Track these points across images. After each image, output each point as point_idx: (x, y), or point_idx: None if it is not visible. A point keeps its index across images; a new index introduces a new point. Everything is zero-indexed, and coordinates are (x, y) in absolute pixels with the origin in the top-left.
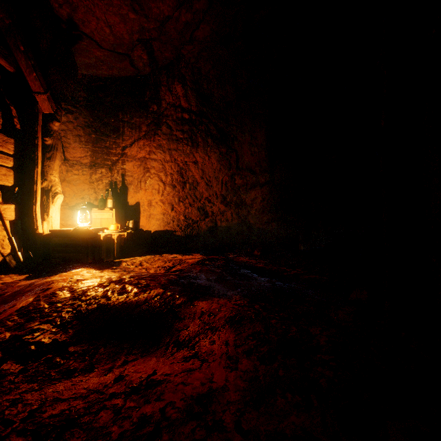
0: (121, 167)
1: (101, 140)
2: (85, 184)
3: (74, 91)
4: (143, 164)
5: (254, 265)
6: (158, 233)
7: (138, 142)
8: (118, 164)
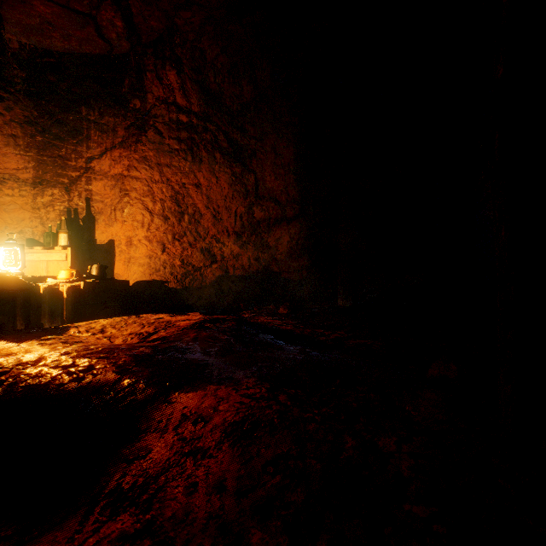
0: (85, 188)
1: (52, 146)
2: (24, 210)
3: (5, 67)
4: (119, 184)
5: (279, 328)
6: (141, 284)
7: (112, 152)
8: (79, 183)
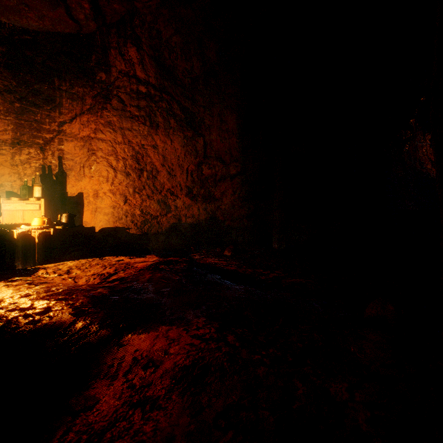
0: (58, 148)
1: (29, 112)
2: (4, 167)
3: None
4: (87, 145)
5: (225, 268)
6: (106, 230)
7: (81, 117)
8: (53, 143)
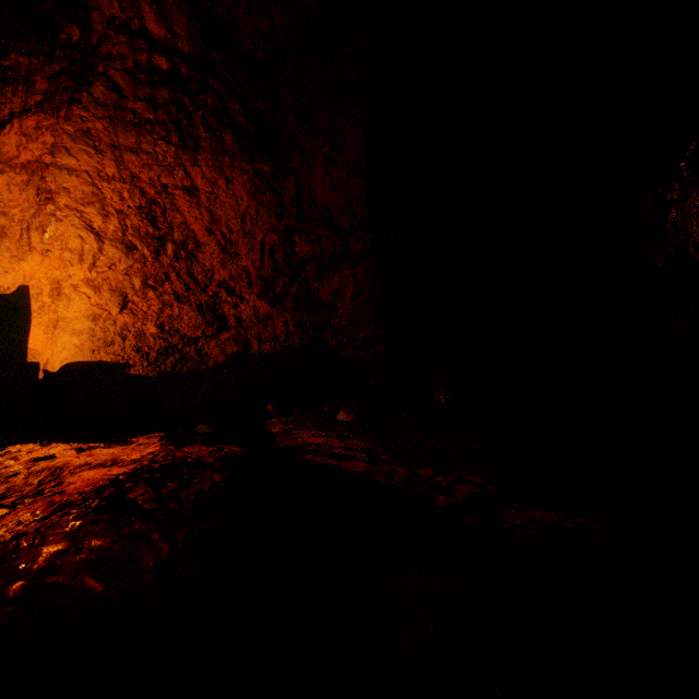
0: None
1: None
2: None
3: None
4: (36, 180)
5: (338, 469)
6: (73, 369)
7: (23, 119)
8: None
